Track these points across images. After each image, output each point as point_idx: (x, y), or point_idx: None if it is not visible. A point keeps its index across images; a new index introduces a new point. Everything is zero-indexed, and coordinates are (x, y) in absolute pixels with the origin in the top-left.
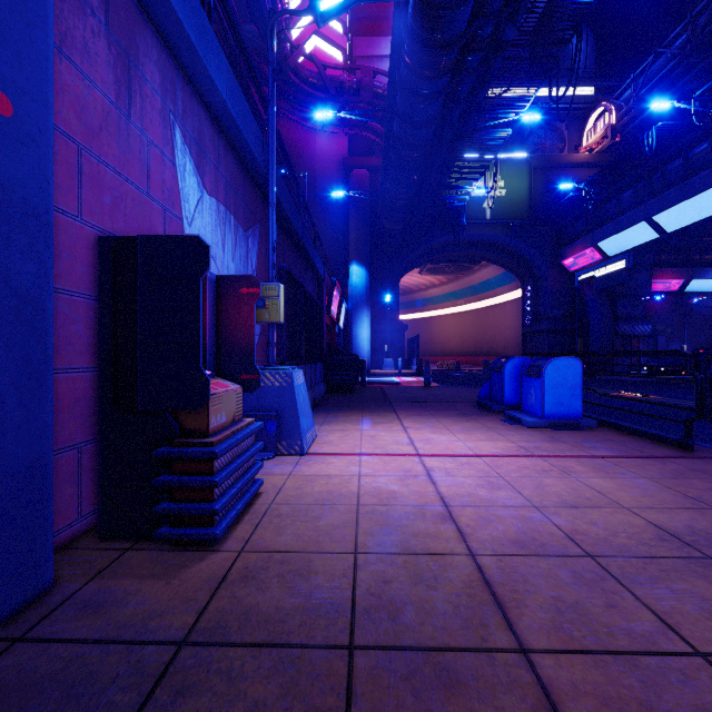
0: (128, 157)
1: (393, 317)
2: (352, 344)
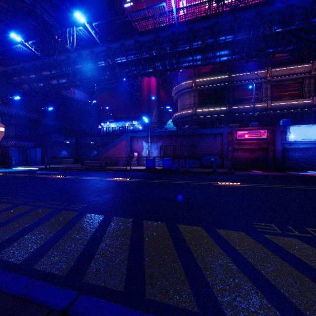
0: (138, 146)
1: None
2: None
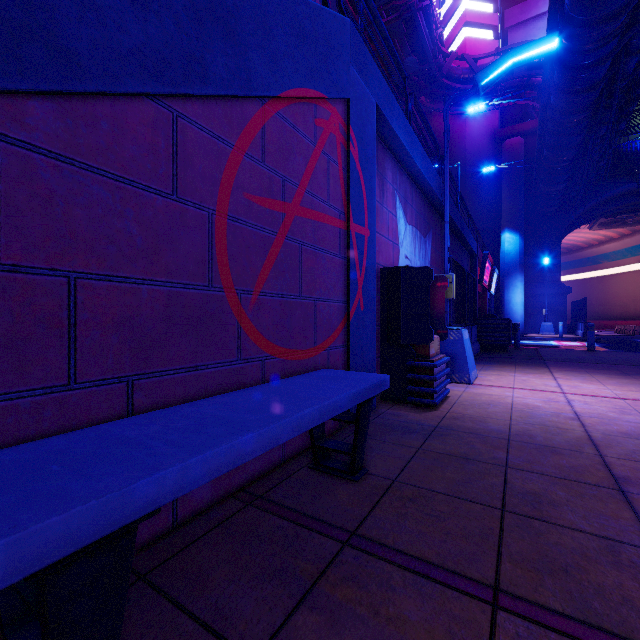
0: (382, 224)
1: (552, 280)
2: (503, 308)
